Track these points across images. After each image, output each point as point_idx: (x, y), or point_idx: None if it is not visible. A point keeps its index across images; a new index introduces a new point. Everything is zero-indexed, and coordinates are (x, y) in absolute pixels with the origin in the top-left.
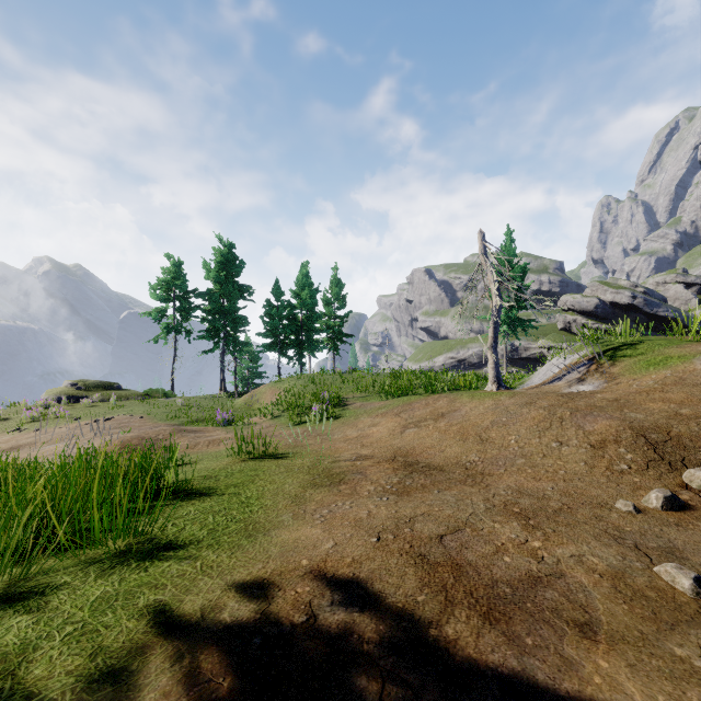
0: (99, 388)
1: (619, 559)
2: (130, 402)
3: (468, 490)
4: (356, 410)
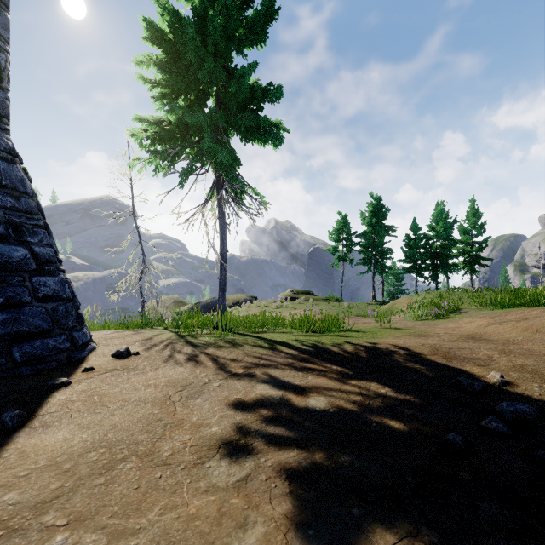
0: (303, 293)
1: (533, 364)
2: (319, 303)
3: (491, 345)
4: (464, 314)
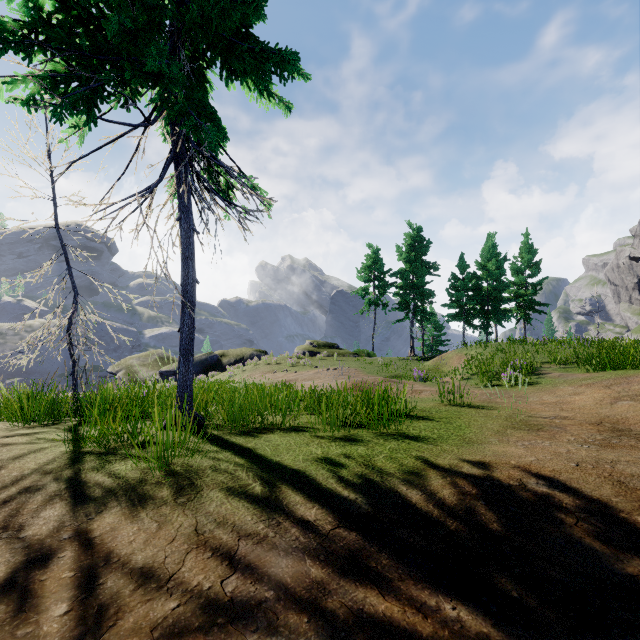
0: (326, 347)
1: None
2: (346, 358)
3: None
4: (553, 379)
